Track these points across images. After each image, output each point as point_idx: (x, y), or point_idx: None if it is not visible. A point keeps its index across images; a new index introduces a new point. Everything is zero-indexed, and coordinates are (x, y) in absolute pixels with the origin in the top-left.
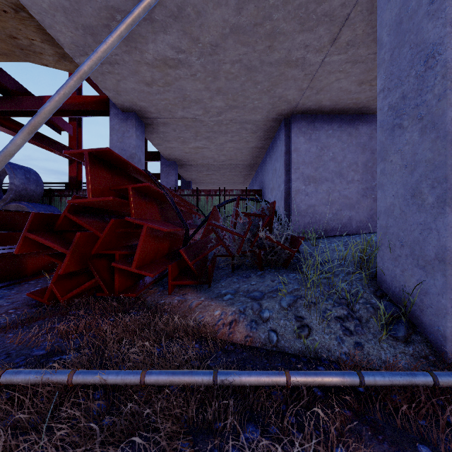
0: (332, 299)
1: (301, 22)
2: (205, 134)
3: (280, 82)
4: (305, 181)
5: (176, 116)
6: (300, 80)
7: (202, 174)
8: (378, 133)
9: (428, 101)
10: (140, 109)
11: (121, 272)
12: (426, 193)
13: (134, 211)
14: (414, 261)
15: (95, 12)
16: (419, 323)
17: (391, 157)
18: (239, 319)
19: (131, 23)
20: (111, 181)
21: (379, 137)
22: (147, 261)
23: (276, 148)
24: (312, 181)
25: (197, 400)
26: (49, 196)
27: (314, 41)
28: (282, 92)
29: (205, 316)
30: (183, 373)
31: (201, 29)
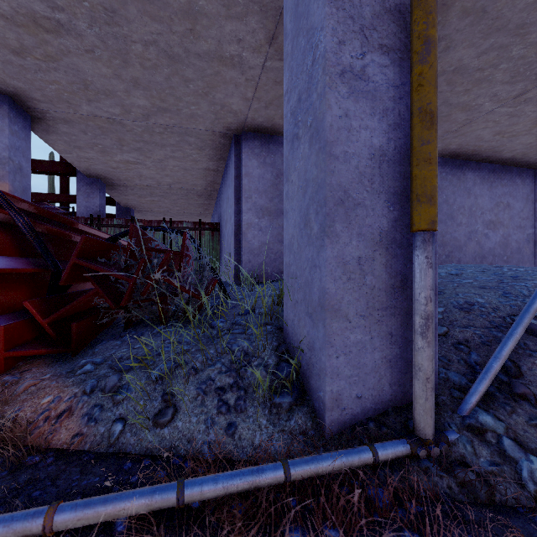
0: (221, 363)
1: (226, 5)
2: (133, 144)
3: (218, 85)
4: (258, 213)
5: (82, 112)
6: (242, 87)
7: (145, 200)
8: (284, 146)
9: (314, 102)
10: (16, 91)
11: None
12: (313, 220)
13: None
14: (306, 308)
15: None
16: (309, 387)
17: (292, 177)
18: (77, 407)
19: None
20: None
21: (285, 151)
22: None
23: (229, 171)
24: (267, 213)
25: None
26: None
27: (248, 35)
28: (223, 99)
29: (24, 408)
30: None
31: None
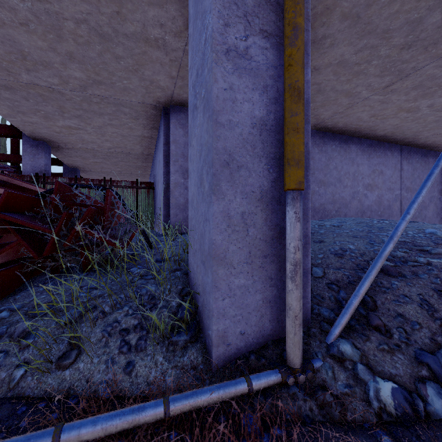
0: (129, 306)
1: None
2: (73, 111)
3: (146, 63)
4: (184, 174)
5: (22, 80)
6: (167, 66)
7: (89, 161)
8: (189, 115)
9: (206, 76)
10: None
11: None
12: (205, 180)
13: None
14: (201, 256)
15: None
16: (203, 326)
17: (193, 142)
18: None
19: None
20: None
21: (189, 120)
22: None
23: (160, 139)
24: None
25: None
26: None
27: (169, 21)
28: (152, 76)
29: None
30: None
31: None
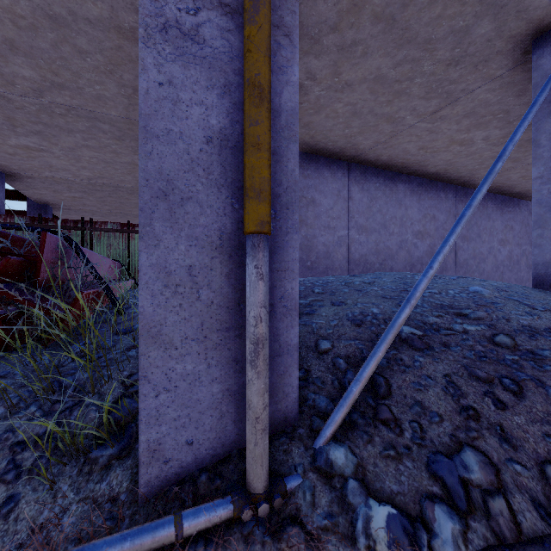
0: (38, 405)
1: None
2: (29, 125)
3: (124, 63)
4: None
5: None
6: None
7: (64, 196)
8: None
9: None
10: None
11: None
12: None
13: None
14: None
15: None
16: None
17: None
18: None
19: None
20: None
21: None
22: None
23: None
24: None
25: None
26: None
27: None
28: (134, 81)
29: None
30: None
31: None
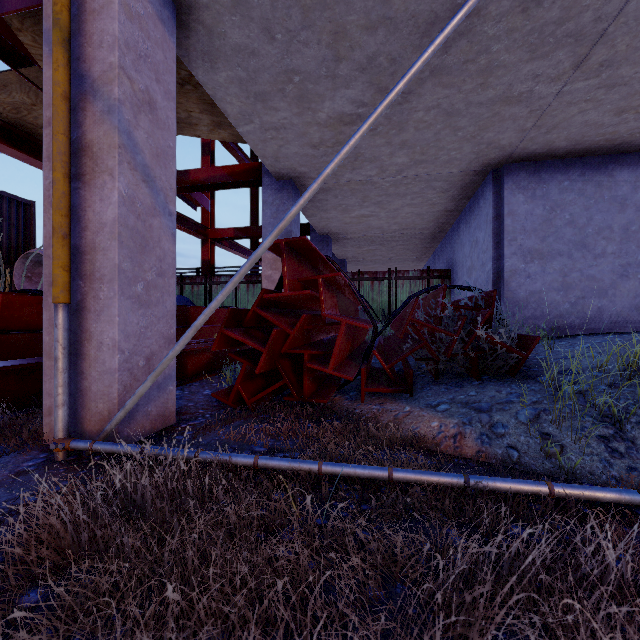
0: (590, 415)
1: (532, 50)
2: (375, 199)
3: (492, 125)
4: (525, 257)
5: (342, 180)
6: (522, 119)
7: (362, 250)
8: None
9: None
10: (299, 175)
11: (308, 374)
12: None
13: (324, 305)
14: None
15: (272, 78)
16: None
17: None
18: (465, 432)
19: (373, 122)
20: (298, 271)
21: None
22: (338, 363)
23: (478, 211)
24: (536, 256)
25: (452, 498)
26: (180, 285)
27: (549, 68)
28: (492, 137)
29: (421, 427)
30: (430, 473)
31: (393, 77)
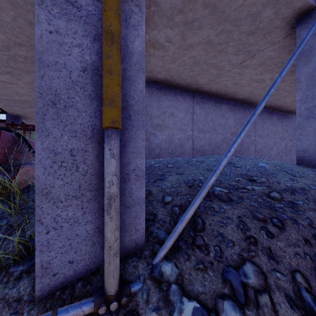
0: None
1: None
2: (3, 68)
3: None
4: None
5: None
6: None
7: (27, 111)
8: None
9: None
10: None
11: None
12: None
13: None
14: None
15: None
16: None
17: None
18: None
19: None
20: None
21: None
22: None
23: None
24: None
25: None
26: None
27: None
28: None
29: None
30: None
31: None
